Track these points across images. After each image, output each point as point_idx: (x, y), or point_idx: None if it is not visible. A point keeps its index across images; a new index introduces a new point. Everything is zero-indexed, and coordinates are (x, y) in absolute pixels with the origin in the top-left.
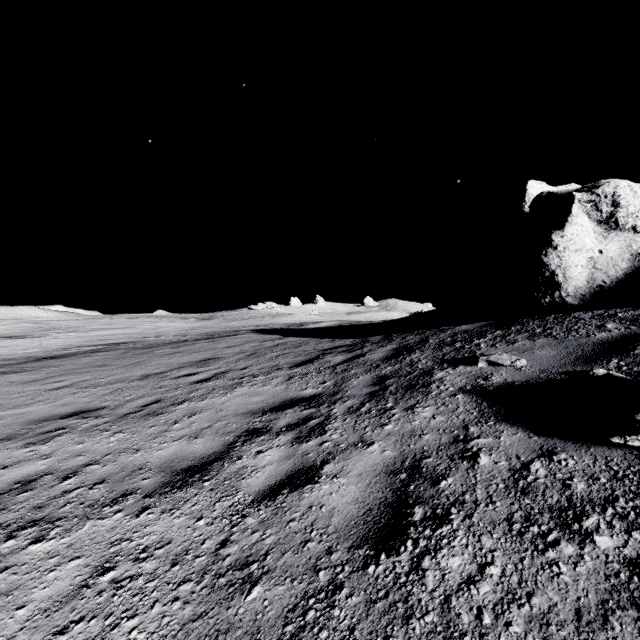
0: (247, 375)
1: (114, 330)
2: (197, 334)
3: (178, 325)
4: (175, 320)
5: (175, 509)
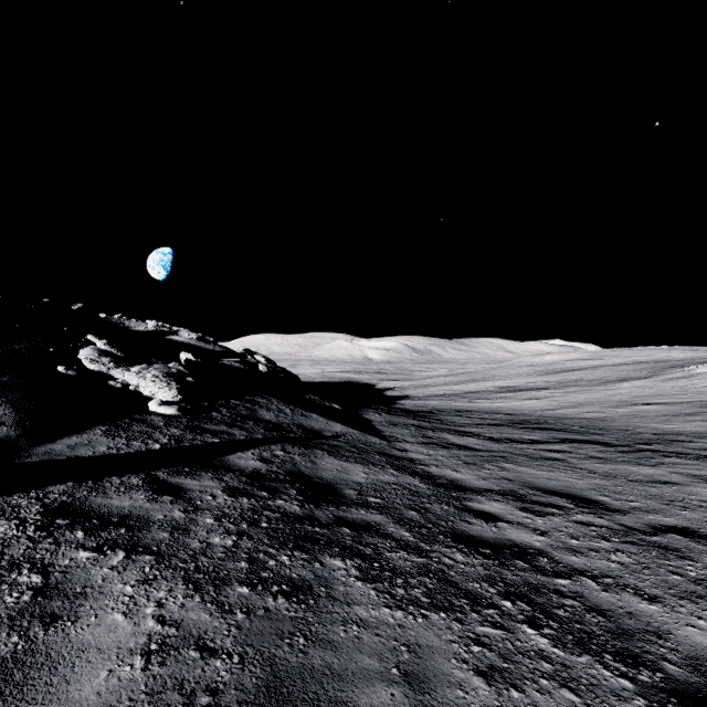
0: (695, 363)
1: (639, 357)
2: (695, 358)
3: (686, 355)
4: (685, 351)
5: (672, 368)
